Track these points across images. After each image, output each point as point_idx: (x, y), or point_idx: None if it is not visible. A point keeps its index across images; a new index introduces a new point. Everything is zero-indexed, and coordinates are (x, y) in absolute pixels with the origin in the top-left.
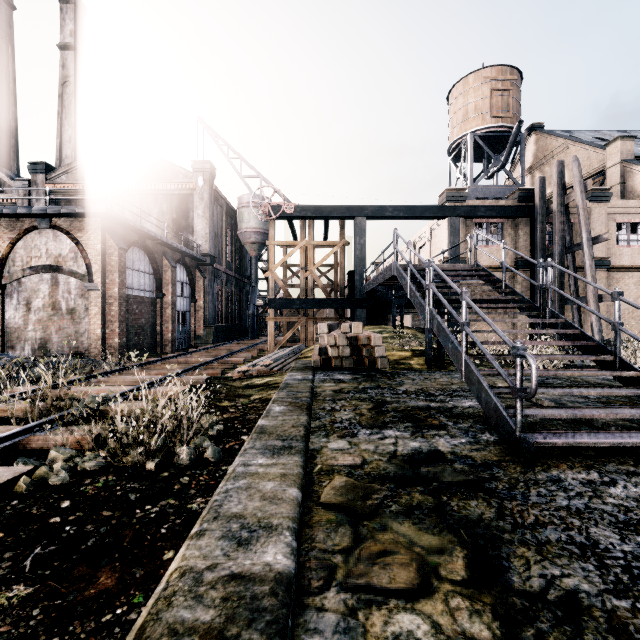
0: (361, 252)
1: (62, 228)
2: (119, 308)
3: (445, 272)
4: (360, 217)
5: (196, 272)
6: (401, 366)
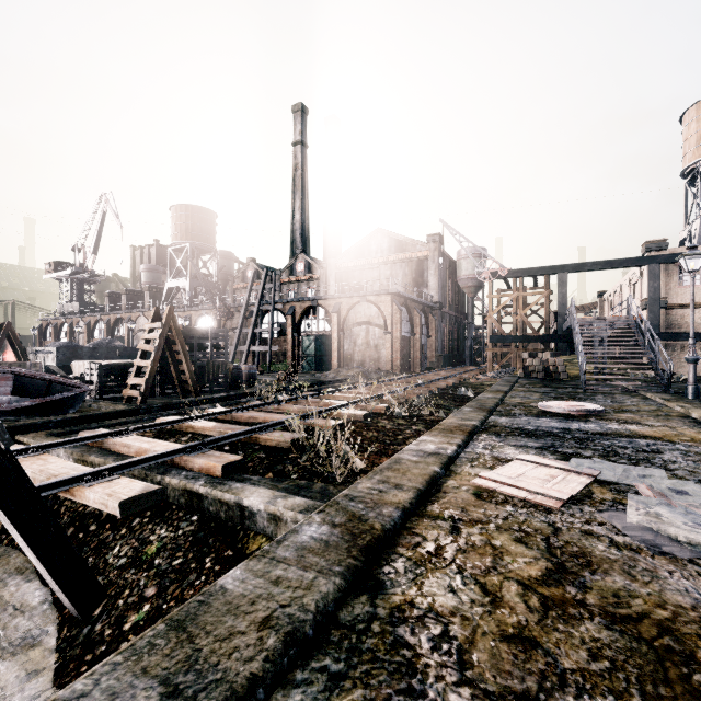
0: (562, 299)
1: (372, 301)
2: (399, 344)
3: (602, 323)
4: (562, 273)
5: (430, 316)
6: (576, 378)
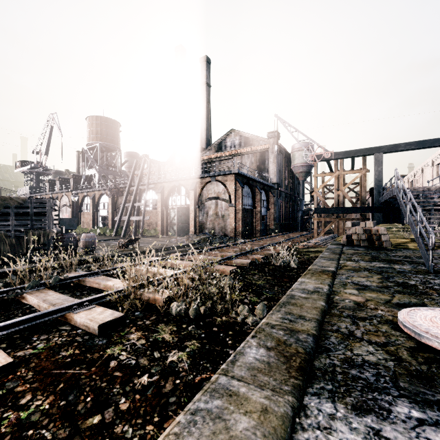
0: (378, 176)
1: (219, 180)
2: (241, 214)
3: (430, 192)
4: (378, 153)
5: (269, 193)
6: (400, 246)
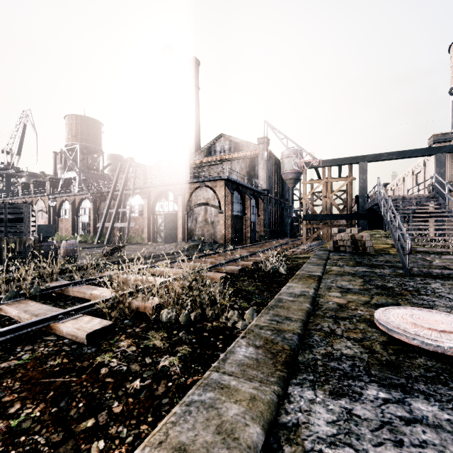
0: (363, 184)
1: (209, 186)
2: (231, 221)
3: (409, 200)
4: (362, 162)
5: (259, 200)
6: (382, 252)
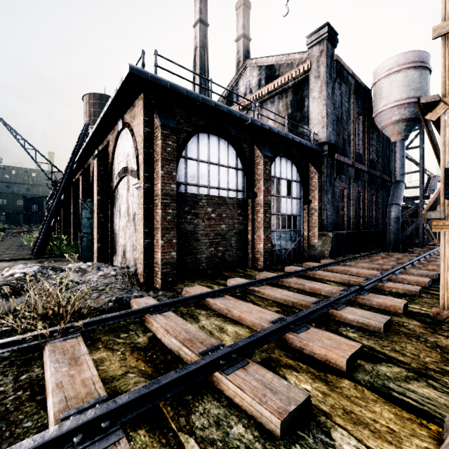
0: None
1: (127, 122)
2: (163, 210)
3: None
4: None
5: (309, 167)
6: None
